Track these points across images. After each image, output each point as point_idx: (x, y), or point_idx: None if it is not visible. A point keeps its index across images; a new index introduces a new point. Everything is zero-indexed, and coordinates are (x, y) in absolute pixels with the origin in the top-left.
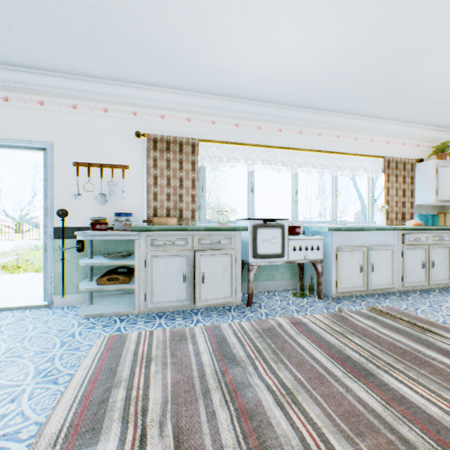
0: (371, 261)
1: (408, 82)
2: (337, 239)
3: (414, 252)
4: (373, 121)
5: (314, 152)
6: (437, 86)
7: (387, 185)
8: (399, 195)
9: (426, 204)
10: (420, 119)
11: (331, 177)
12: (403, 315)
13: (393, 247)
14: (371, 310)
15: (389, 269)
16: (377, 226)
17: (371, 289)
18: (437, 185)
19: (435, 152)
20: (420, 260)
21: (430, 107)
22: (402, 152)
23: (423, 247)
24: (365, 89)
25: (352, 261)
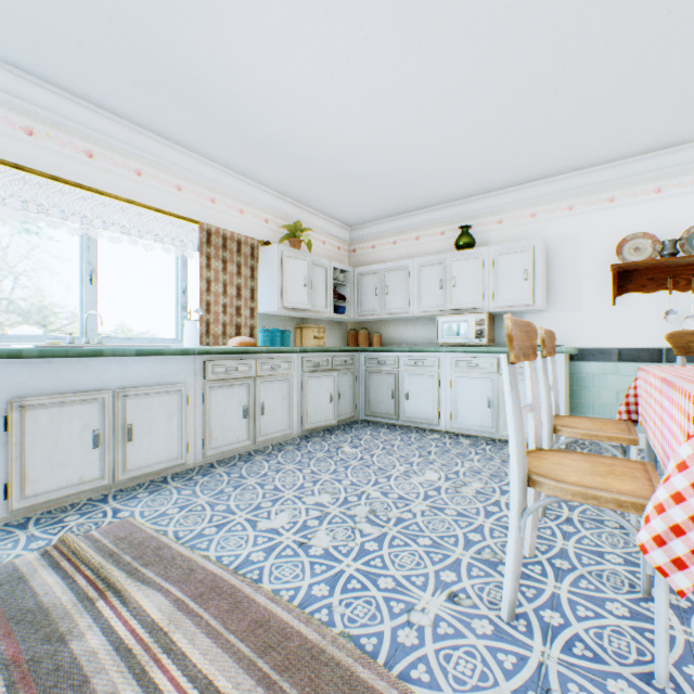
0: (129, 419)
1: (184, 67)
2: (14, 379)
3: (230, 393)
4: (177, 151)
5: (12, 169)
6: (244, 105)
7: (209, 275)
8: (232, 294)
9: (280, 314)
10: (261, 176)
11: (80, 240)
12: (124, 542)
13: (184, 387)
14: (55, 548)
15: (175, 430)
16: (147, 346)
17: (128, 478)
18: (283, 285)
19: (288, 235)
20: (241, 405)
21: (260, 152)
22: (241, 225)
23: (247, 383)
24: (95, 43)
25: (70, 428)
